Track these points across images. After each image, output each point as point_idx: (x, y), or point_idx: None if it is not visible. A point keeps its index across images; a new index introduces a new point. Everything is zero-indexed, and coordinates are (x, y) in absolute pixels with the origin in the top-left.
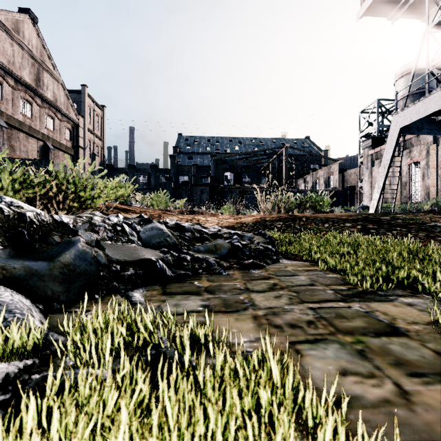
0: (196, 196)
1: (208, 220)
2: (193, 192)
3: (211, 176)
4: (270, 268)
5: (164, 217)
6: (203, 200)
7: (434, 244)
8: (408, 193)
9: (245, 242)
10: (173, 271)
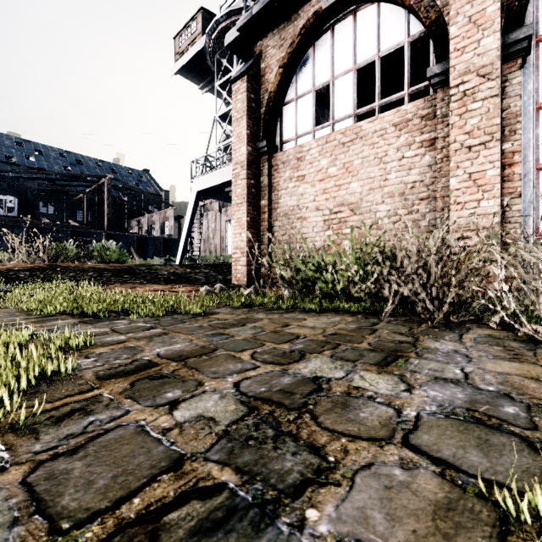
0: None
1: None
2: None
3: None
4: None
5: None
6: None
7: (113, 284)
8: (225, 247)
9: None
10: None
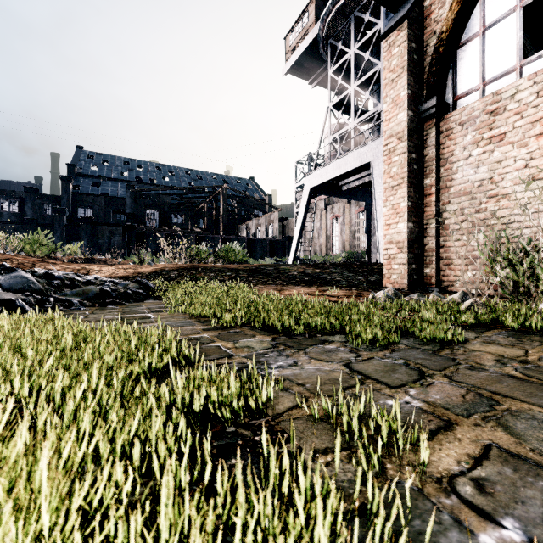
0: (102, 238)
1: (102, 270)
2: (99, 233)
3: (128, 213)
4: (128, 305)
5: (40, 266)
6: (114, 245)
7: (257, 286)
8: (331, 246)
9: (116, 288)
10: (34, 308)
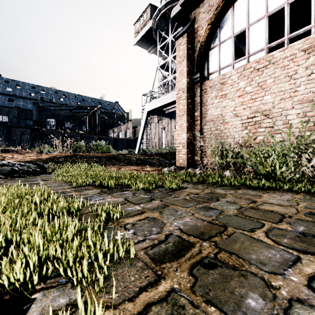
0: (15, 136)
1: (14, 157)
2: (13, 132)
3: (34, 120)
4: (29, 177)
5: None
6: (24, 140)
7: (109, 166)
8: (161, 143)
9: (22, 168)
10: None
